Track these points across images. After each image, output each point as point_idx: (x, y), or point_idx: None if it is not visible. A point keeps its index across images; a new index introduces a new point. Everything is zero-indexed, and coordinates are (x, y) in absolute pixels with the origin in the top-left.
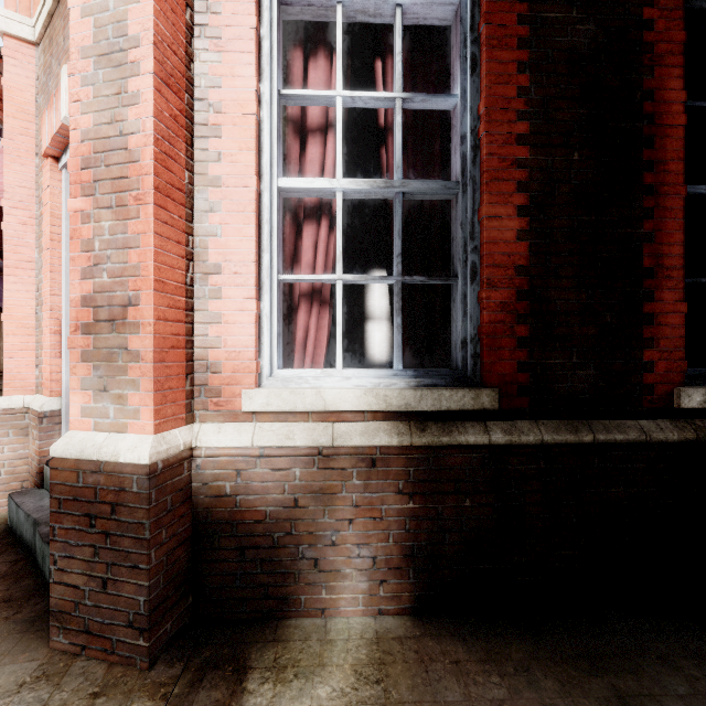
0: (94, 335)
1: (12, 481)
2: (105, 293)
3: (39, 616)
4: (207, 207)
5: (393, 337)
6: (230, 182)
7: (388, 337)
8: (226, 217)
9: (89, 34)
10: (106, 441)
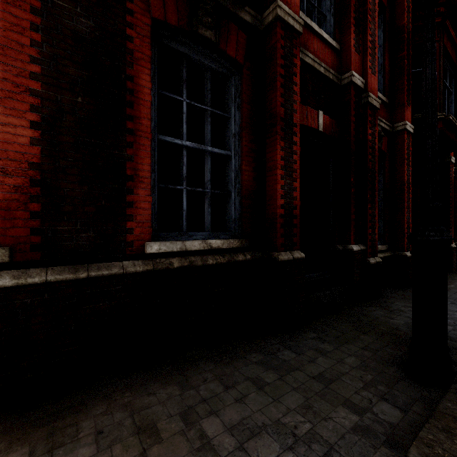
0: None
1: None
2: None
3: None
4: None
5: None
6: None
7: None
8: None
9: None
10: None
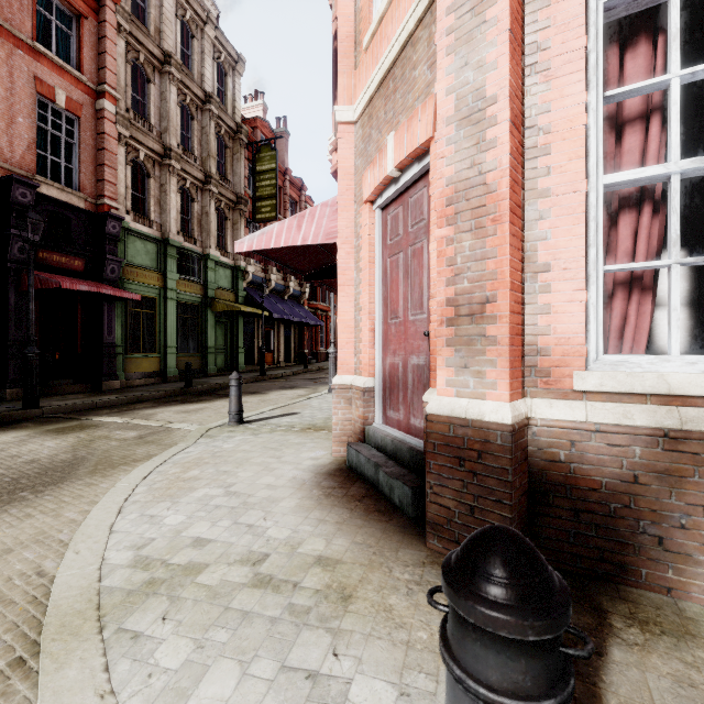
0: (456, 327)
1: (342, 436)
2: (465, 295)
3: (405, 525)
4: (537, 216)
5: (692, 325)
6: (558, 191)
7: (685, 325)
8: (555, 222)
9: (452, 107)
10: (469, 405)
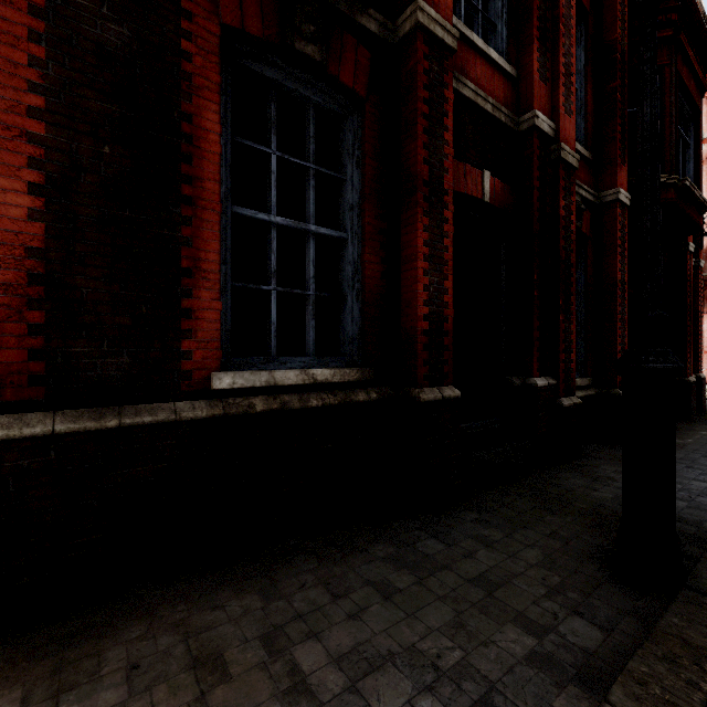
0: None
1: None
2: None
3: None
4: None
5: None
6: None
7: None
8: None
9: None
10: None
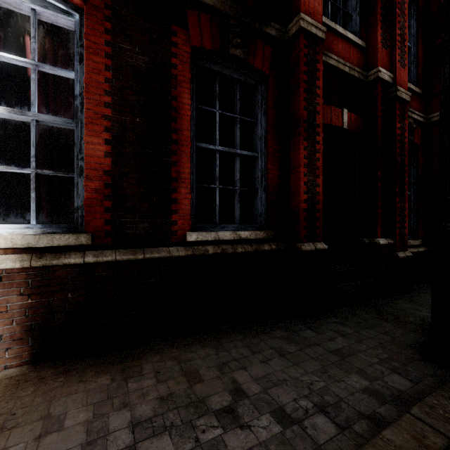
0: None
1: None
2: None
3: None
4: None
5: None
6: None
7: None
8: None
9: None
10: None
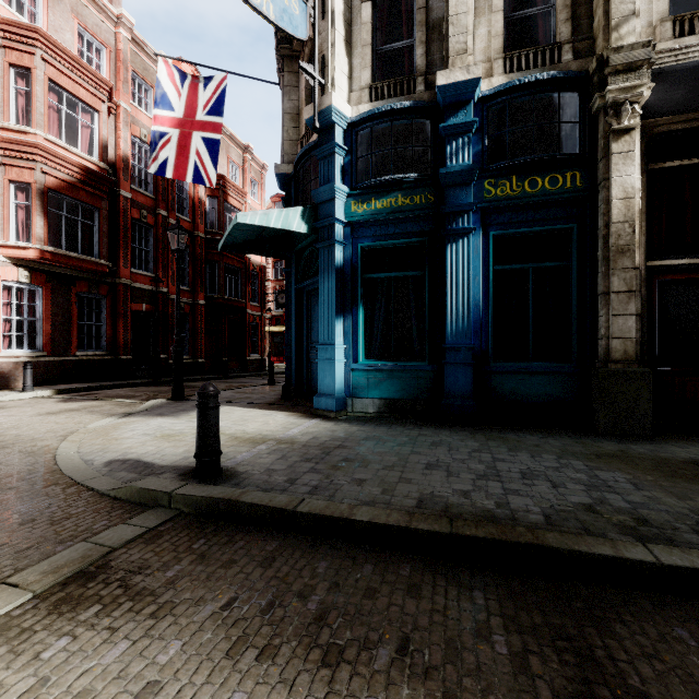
0: None
1: None
2: None
3: None
4: None
5: None
6: None
7: None
8: None
9: None
10: None
